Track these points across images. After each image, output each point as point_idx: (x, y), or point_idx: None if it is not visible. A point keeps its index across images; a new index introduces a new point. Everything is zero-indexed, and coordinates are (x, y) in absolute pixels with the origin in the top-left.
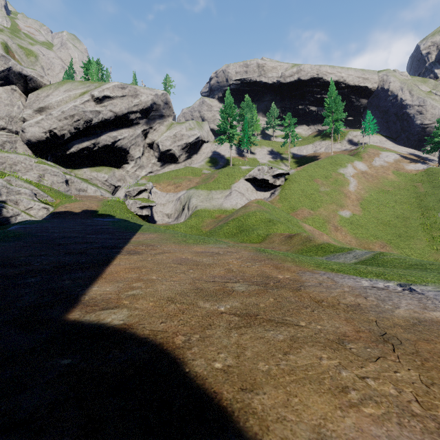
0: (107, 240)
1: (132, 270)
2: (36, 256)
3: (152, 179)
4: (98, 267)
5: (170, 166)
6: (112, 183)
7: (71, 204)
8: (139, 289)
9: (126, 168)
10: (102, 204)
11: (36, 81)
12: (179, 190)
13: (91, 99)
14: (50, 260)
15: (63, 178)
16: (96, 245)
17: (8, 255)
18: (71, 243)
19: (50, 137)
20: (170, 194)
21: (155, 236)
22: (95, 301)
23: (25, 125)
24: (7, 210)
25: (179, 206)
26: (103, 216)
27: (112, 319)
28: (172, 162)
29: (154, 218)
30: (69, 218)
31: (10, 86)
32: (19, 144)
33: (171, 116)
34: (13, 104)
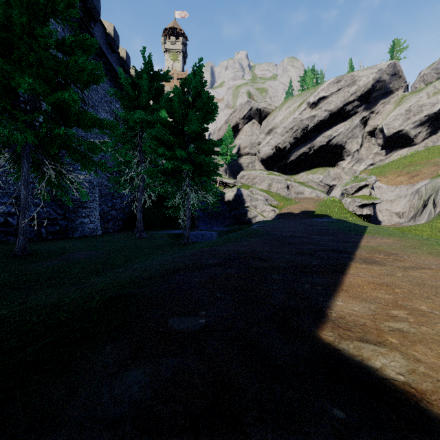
0: (332, 243)
1: (379, 287)
2: (274, 252)
3: (374, 171)
4: (333, 274)
5: (400, 152)
6: (326, 183)
7: (292, 206)
8: (404, 321)
9: (341, 165)
10: (318, 204)
11: (266, 110)
12: (415, 180)
13: (307, 107)
14: (286, 259)
15: (285, 184)
16: (322, 247)
17: (256, 249)
18: (299, 243)
19: (275, 152)
20: (402, 187)
21: (391, 242)
22: (345, 322)
23: (259, 147)
24: (250, 212)
25: (416, 202)
26: (319, 217)
27: (382, 364)
28: (403, 146)
29: (377, 218)
30: (290, 219)
31: (251, 121)
32: (256, 163)
33: (401, 88)
34: (253, 134)
